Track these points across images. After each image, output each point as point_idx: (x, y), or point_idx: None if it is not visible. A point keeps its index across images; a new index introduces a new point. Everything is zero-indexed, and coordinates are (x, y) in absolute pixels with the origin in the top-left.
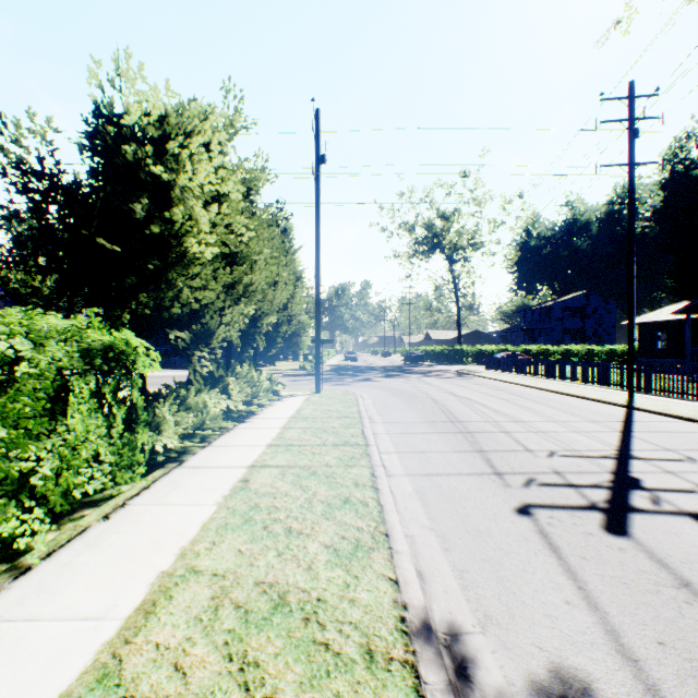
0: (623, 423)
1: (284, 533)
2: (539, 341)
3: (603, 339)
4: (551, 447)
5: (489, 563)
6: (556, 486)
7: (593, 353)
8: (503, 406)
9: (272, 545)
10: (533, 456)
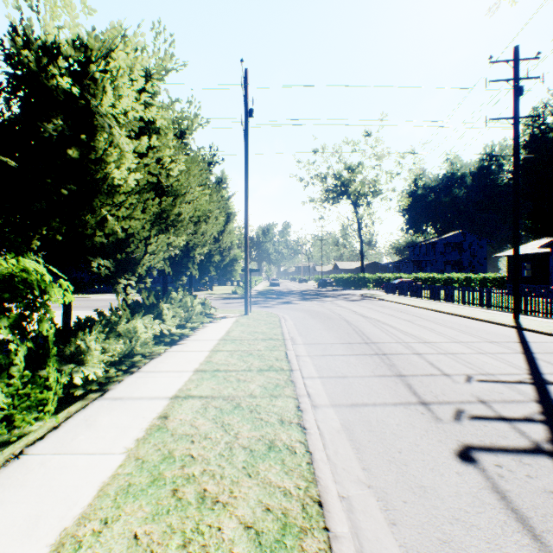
0: (520, 344)
1: (195, 503)
2: (425, 270)
3: (477, 269)
4: (465, 371)
5: (451, 548)
6: (489, 420)
7: (470, 280)
8: (408, 327)
9: (177, 526)
10: (452, 381)
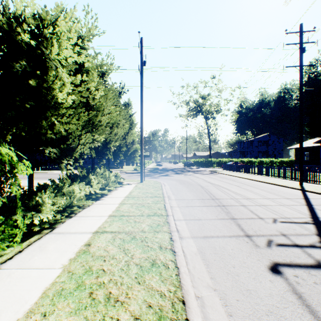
0: (304, 200)
1: (103, 301)
2: (247, 157)
3: (277, 156)
4: (272, 216)
5: None
6: (288, 247)
7: (273, 162)
8: (237, 189)
9: (90, 318)
10: (265, 222)
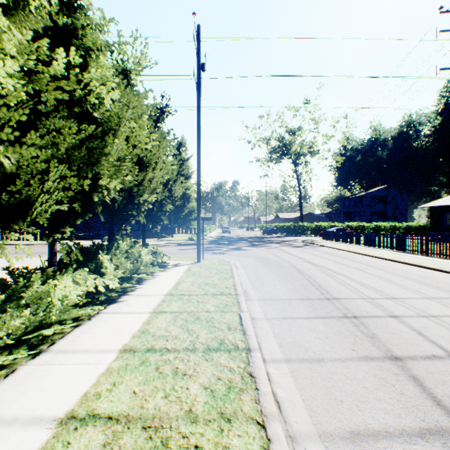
0: None
1: None
2: (354, 220)
3: (399, 218)
4: None
5: None
6: None
7: (395, 228)
8: (362, 276)
9: None
10: None
